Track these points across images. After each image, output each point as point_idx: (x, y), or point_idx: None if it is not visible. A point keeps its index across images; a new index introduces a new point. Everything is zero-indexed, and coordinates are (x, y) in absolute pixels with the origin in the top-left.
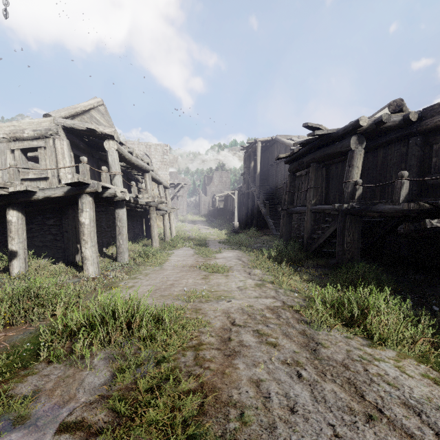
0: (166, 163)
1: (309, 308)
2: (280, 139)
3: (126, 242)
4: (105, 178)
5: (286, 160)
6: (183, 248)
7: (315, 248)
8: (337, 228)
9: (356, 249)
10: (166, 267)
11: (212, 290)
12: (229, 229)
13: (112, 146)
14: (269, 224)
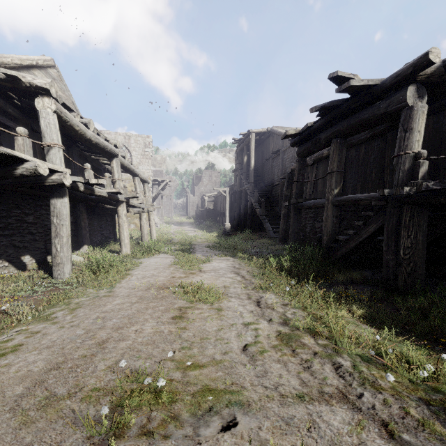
0: (148, 157)
1: None
2: (276, 131)
3: (67, 248)
4: (22, 145)
5: (293, 141)
6: (159, 255)
7: (341, 255)
8: (384, 226)
9: (420, 258)
10: (117, 289)
11: (187, 363)
12: (220, 231)
13: (47, 106)
14: (265, 225)
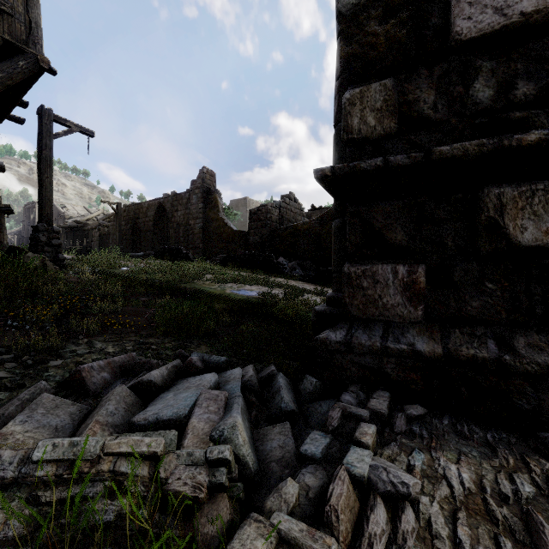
0: None
1: None
2: (55, 205)
3: None
4: None
5: None
6: None
7: None
8: None
9: None
10: None
11: None
12: None
13: None
14: None
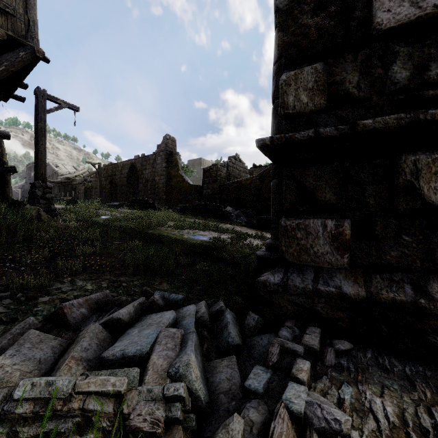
0: None
1: None
2: (50, 165)
3: None
4: None
5: None
6: None
7: None
8: None
9: None
10: None
11: None
12: None
13: None
14: None
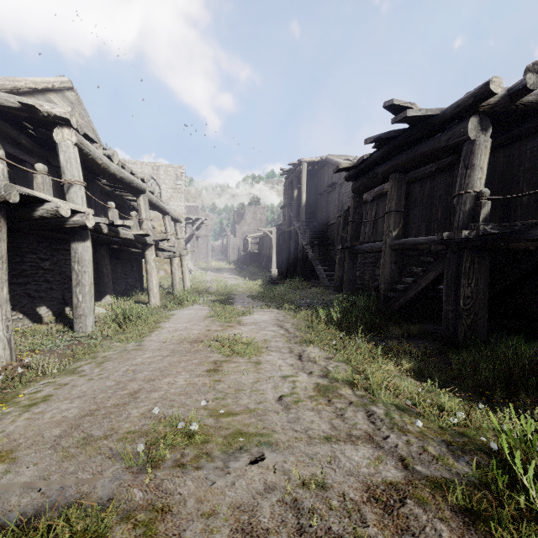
0: (181, 191)
1: (523, 522)
2: (332, 160)
3: (89, 298)
4: (41, 184)
5: (348, 175)
6: (193, 306)
7: (399, 306)
8: (444, 273)
9: (482, 309)
10: (147, 343)
11: (220, 411)
12: (265, 279)
13: (67, 138)
14: (318, 272)
